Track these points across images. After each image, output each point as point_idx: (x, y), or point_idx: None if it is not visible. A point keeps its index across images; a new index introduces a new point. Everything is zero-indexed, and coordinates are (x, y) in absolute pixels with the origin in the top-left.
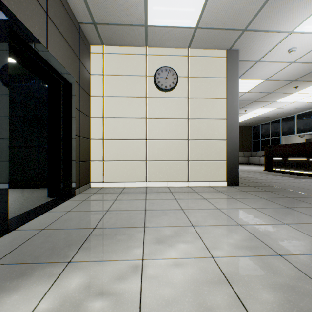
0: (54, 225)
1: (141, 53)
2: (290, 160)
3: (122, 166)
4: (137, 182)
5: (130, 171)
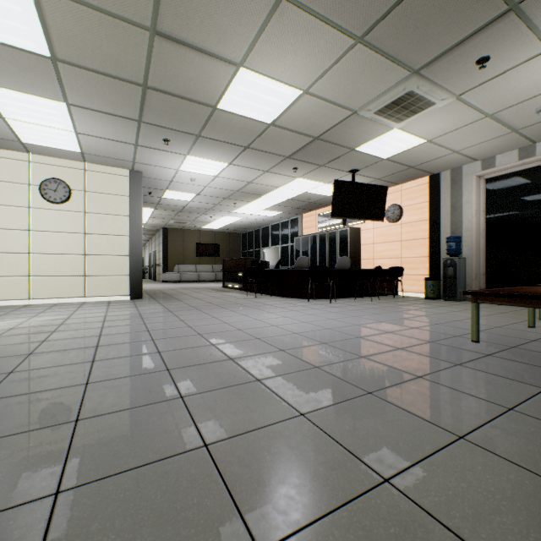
0: None
1: (23, 160)
2: (233, 275)
3: None
4: (17, 299)
5: (8, 288)
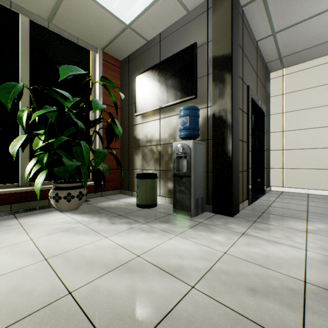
0: (273, 205)
1: None
2: None
3: (303, 174)
4: (323, 190)
5: (314, 179)
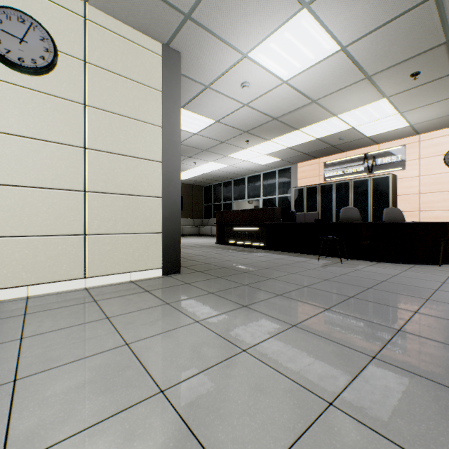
0: None
1: None
2: (242, 229)
3: None
4: None
5: None
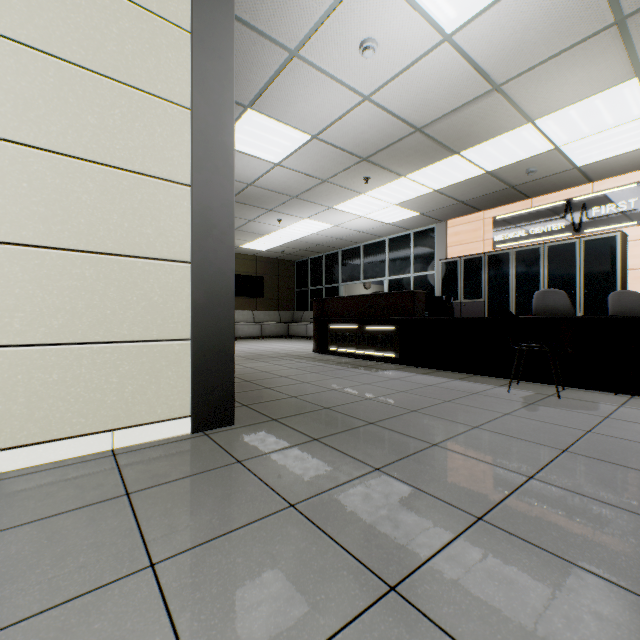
0: None
1: None
2: (357, 329)
3: None
4: None
5: None
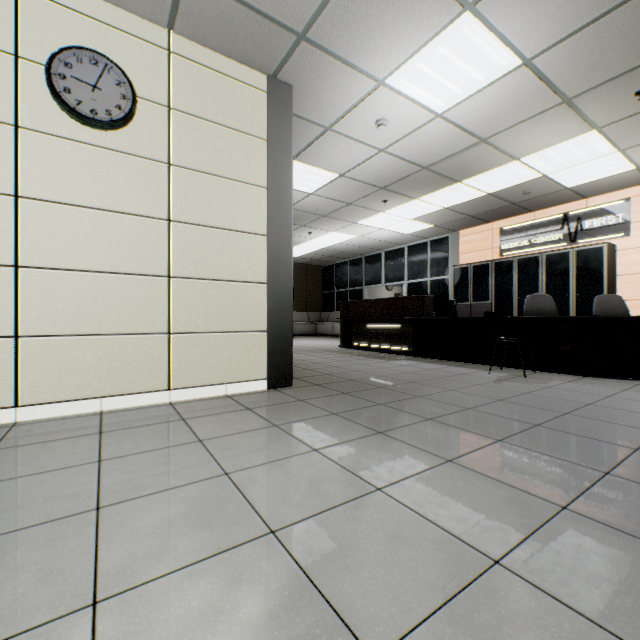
0: None
1: None
2: (377, 327)
3: None
4: None
5: None
